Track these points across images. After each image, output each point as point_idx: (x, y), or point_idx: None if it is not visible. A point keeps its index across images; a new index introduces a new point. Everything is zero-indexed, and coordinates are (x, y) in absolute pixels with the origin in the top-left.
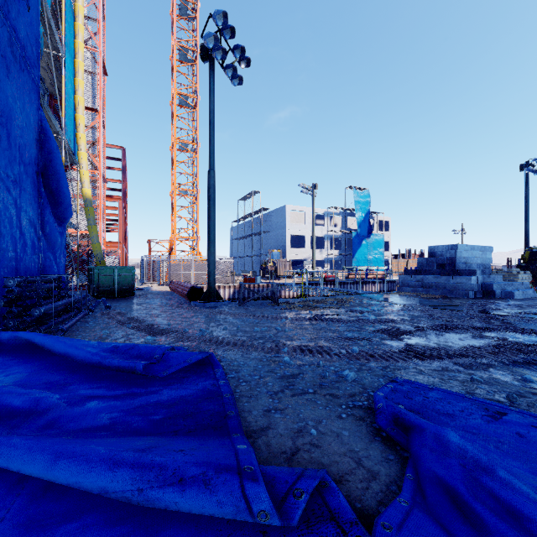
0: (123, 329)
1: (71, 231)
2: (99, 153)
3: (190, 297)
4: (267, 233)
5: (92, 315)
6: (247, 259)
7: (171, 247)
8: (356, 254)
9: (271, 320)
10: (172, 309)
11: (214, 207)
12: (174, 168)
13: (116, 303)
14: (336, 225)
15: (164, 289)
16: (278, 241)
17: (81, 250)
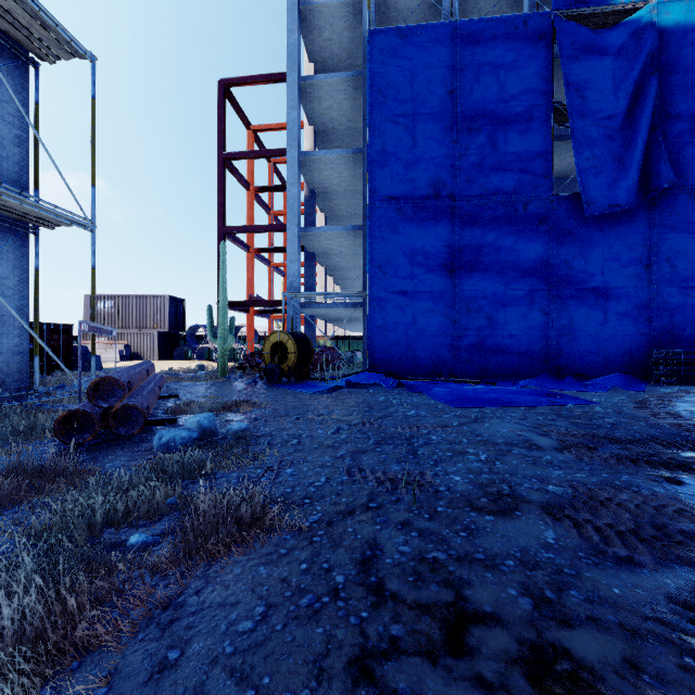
0: None
1: None
2: None
3: None
4: None
5: None
6: None
7: None
8: None
9: None
10: None
11: None
12: None
13: None
14: None
15: None
16: None
17: None
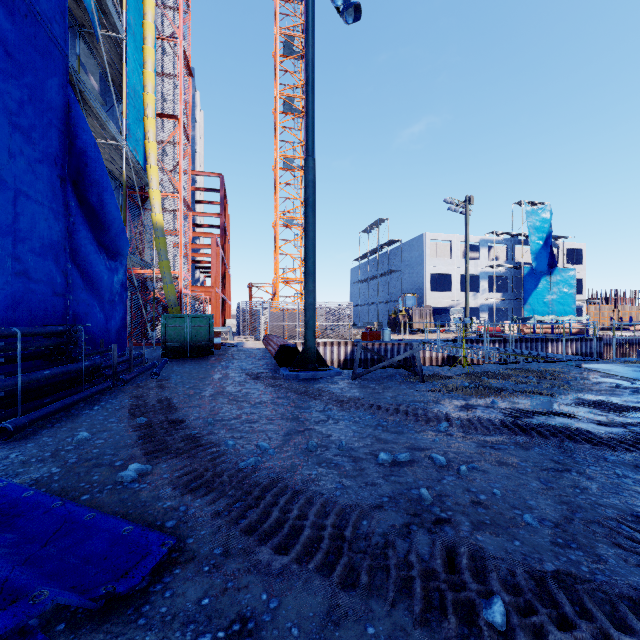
0: (125, 428)
1: (148, 271)
2: (179, 172)
3: (280, 361)
4: (397, 273)
5: (120, 389)
6: (371, 308)
7: (274, 292)
8: (529, 299)
9: (415, 424)
10: (245, 381)
11: (313, 217)
12: (277, 191)
13: (179, 366)
14: (497, 258)
15: (260, 345)
16: (412, 282)
17: (159, 295)
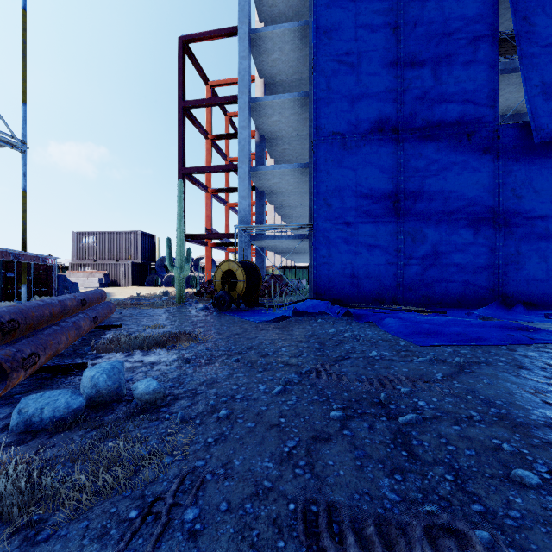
0: None
1: None
2: None
3: None
4: None
5: None
6: None
7: None
8: None
9: None
10: None
11: None
12: None
13: None
14: None
15: None
16: None
17: None
